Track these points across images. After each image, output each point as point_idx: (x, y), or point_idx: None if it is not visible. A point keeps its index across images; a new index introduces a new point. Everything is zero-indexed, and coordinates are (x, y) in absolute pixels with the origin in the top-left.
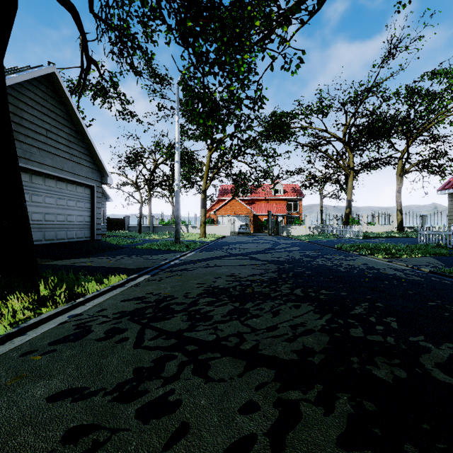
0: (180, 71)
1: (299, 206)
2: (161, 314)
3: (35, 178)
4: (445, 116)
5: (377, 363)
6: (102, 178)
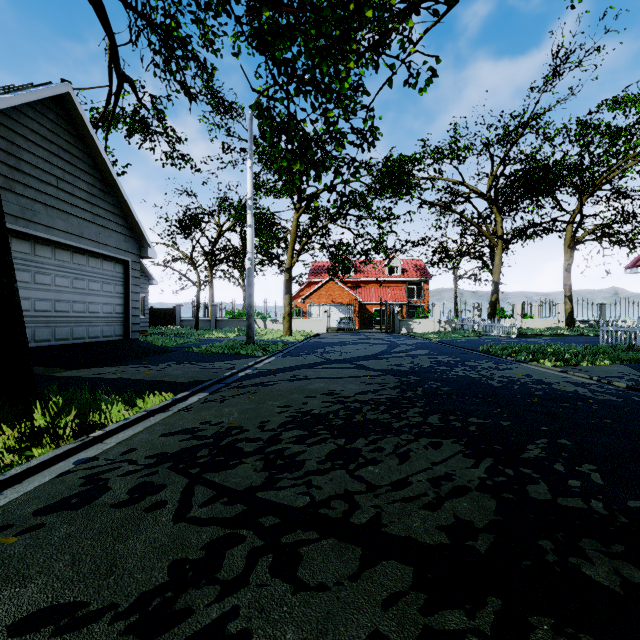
0: (254, 89)
1: (424, 291)
2: (222, 459)
3: (40, 248)
4: (634, 162)
5: (586, 552)
6: (141, 249)
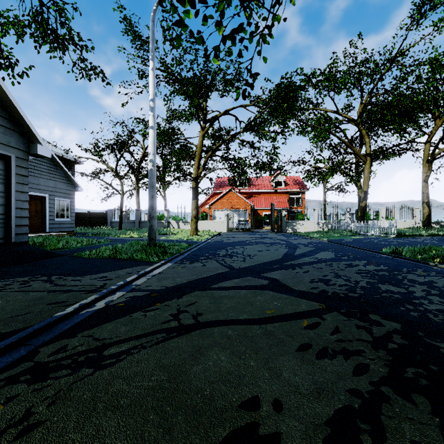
0: None
1: (302, 199)
2: None
3: None
4: None
5: None
6: (30, 145)
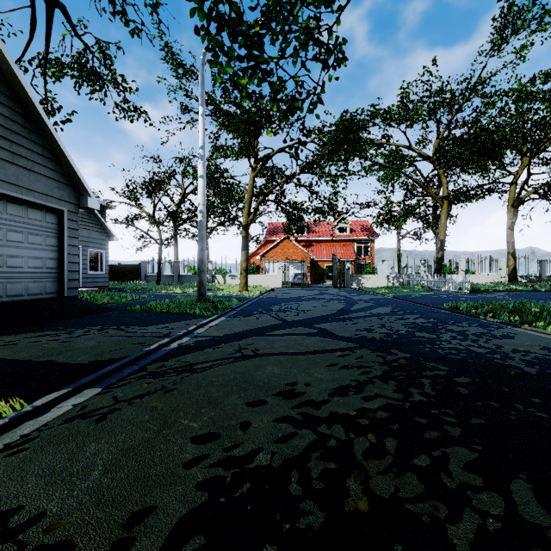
0: None
1: (371, 249)
2: None
3: None
4: None
5: None
6: (80, 198)
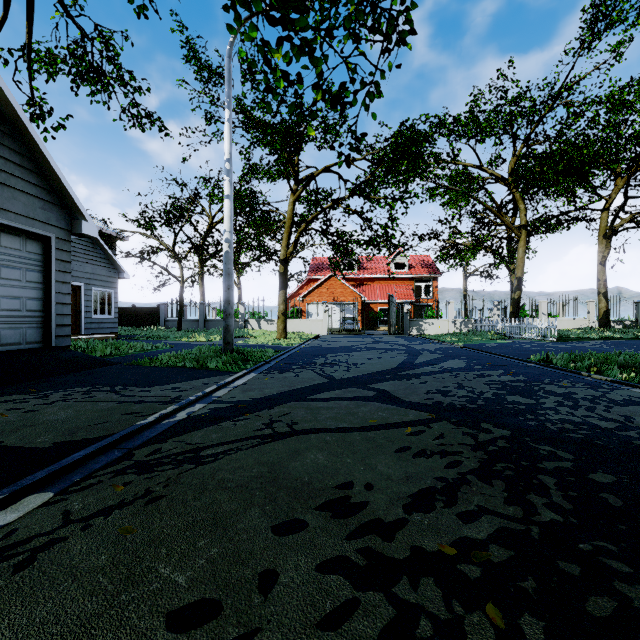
0: None
1: (433, 288)
2: None
3: None
4: None
5: None
6: (73, 222)
